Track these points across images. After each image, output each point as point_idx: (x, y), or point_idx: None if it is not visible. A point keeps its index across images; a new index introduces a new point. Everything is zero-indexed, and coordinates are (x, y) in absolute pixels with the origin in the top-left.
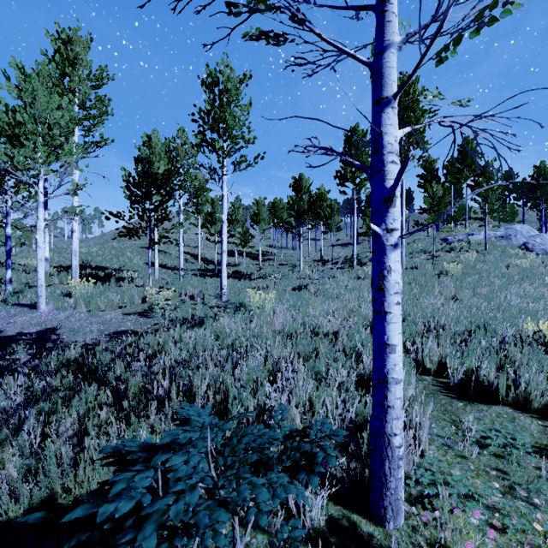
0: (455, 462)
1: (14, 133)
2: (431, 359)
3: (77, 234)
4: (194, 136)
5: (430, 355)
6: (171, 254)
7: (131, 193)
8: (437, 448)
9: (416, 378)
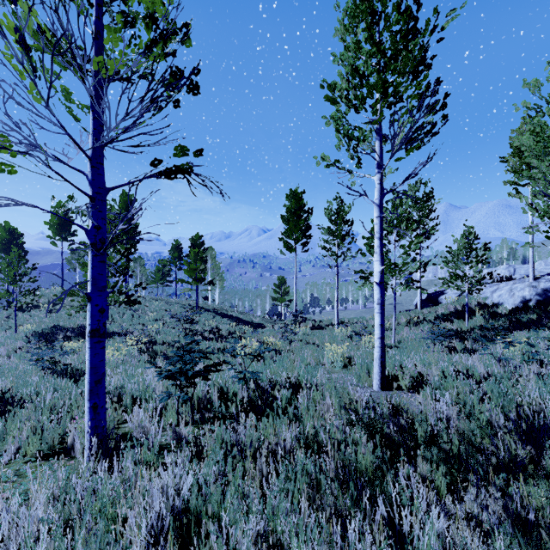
0: None
1: None
2: None
3: None
4: None
5: None
6: None
7: None
8: None
9: None
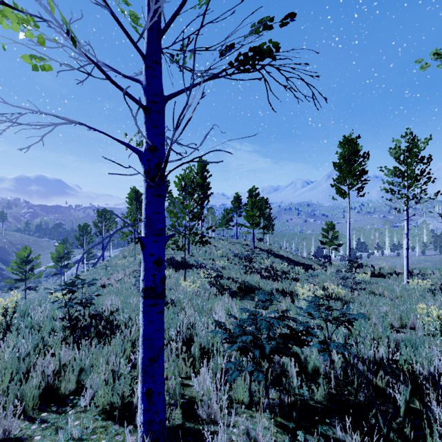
0: None
1: None
2: None
3: None
4: None
5: None
6: None
7: None
8: None
9: None
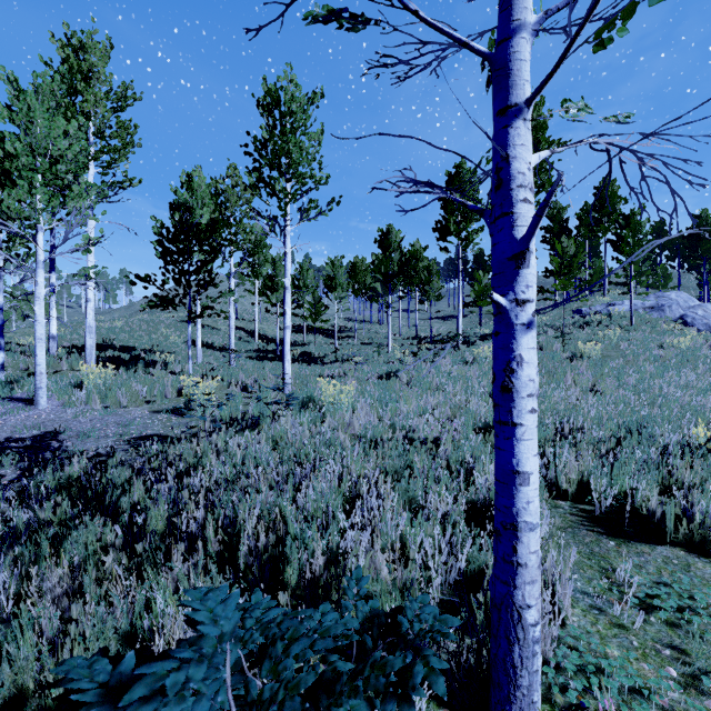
0: (610, 635)
1: (4, 168)
2: (567, 476)
3: (93, 304)
4: (247, 174)
5: (565, 471)
6: (220, 330)
7: (164, 250)
8: (584, 612)
9: (548, 503)
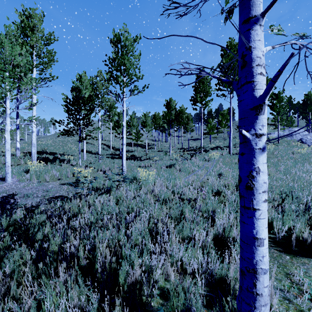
0: None
1: None
2: None
3: (35, 133)
4: (105, 73)
5: None
6: (95, 145)
7: (68, 109)
8: (280, 302)
9: None
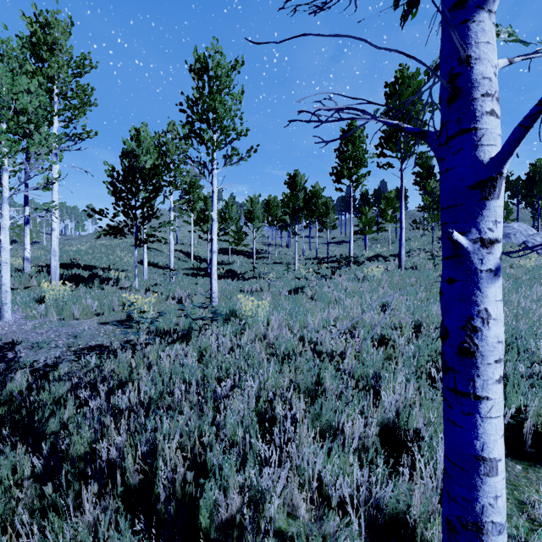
0: None
1: None
2: None
3: (57, 232)
4: (181, 126)
5: None
6: (163, 252)
7: (115, 189)
8: None
9: None
